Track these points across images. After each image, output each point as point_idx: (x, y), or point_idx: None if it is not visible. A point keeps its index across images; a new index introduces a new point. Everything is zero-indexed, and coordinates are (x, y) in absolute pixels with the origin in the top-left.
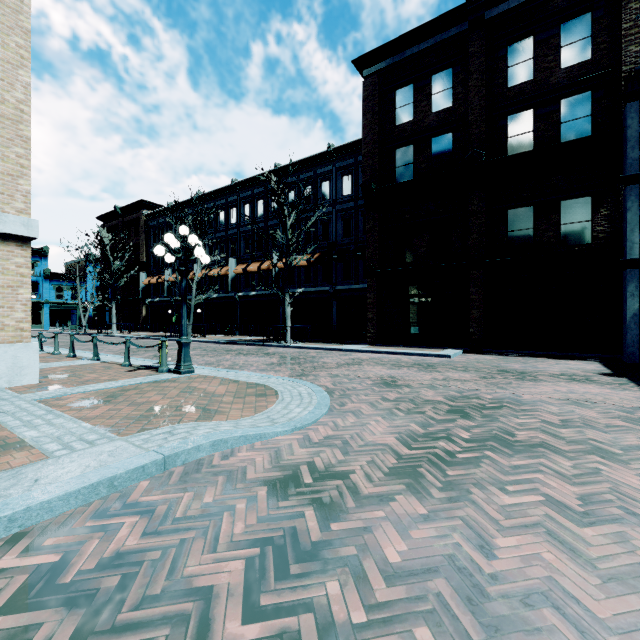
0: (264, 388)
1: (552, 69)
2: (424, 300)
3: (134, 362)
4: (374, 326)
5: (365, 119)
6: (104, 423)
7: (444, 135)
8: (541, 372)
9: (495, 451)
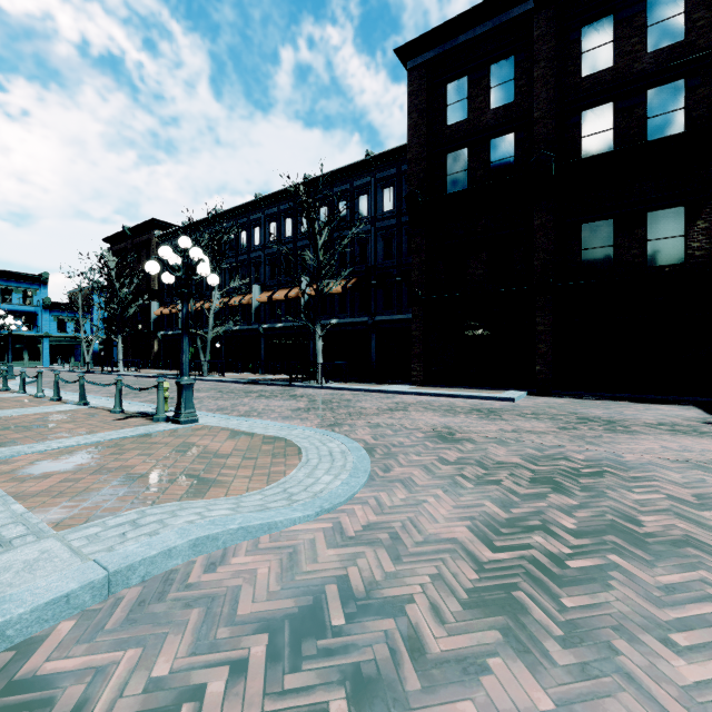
0: (285, 444)
1: (636, 53)
2: (480, 332)
3: (128, 407)
4: (421, 363)
5: (410, 119)
6: (46, 504)
7: (504, 136)
8: (632, 421)
9: (623, 554)
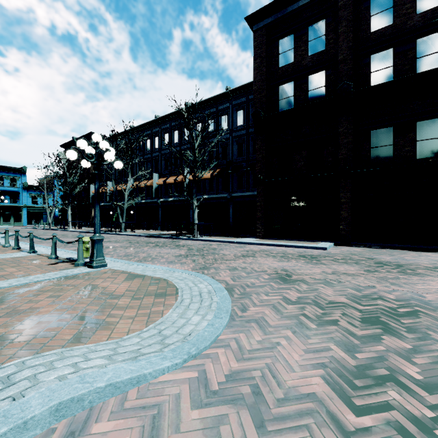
0: (166, 284)
1: (409, 14)
2: (302, 203)
3: (62, 254)
4: (262, 223)
5: (255, 63)
6: None
7: (318, 73)
8: (415, 265)
9: None
